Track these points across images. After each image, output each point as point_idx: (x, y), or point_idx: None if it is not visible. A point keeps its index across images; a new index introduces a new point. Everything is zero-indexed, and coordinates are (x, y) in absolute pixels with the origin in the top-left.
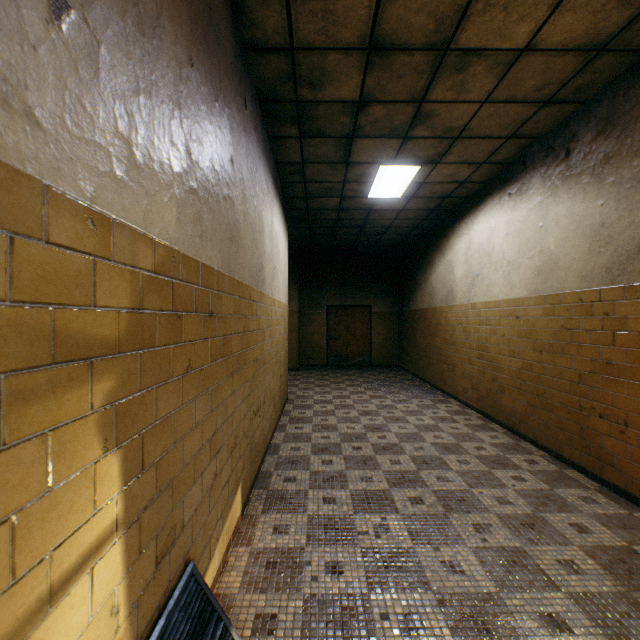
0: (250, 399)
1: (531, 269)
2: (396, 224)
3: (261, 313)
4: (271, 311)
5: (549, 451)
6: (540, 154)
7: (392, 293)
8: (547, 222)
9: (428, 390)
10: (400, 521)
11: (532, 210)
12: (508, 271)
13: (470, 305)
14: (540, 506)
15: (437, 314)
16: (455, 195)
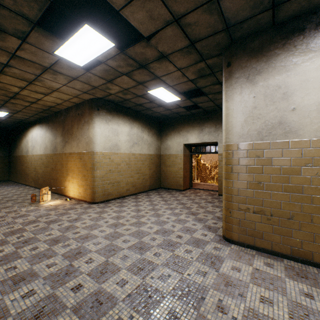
0: None
1: (44, 147)
2: (4, 122)
3: None
4: None
5: None
6: (45, 120)
7: (5, 148)
8: (46, 137)
9: (20, 185)
10: None
11: (44, 133)
12: (40, 147)
13: (33, 155)
14: None
15: (24, 158)
16: (27, 120)
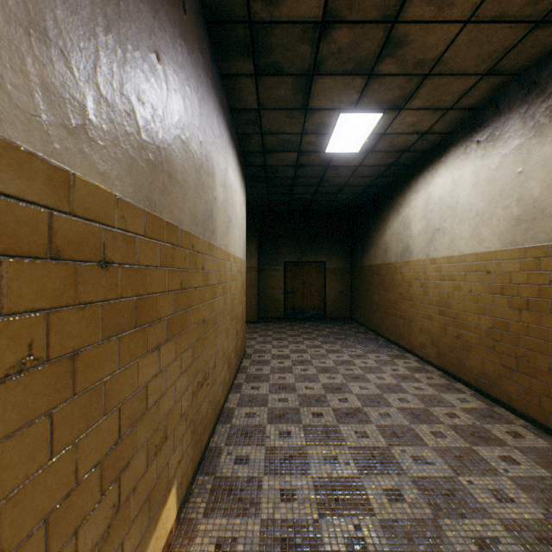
0: (192, 369)
1: (507, 219)
2: (351, 182)
3: (210, 267)
4: (225, 265)
5: (532, 421)
6: (519, 92)
7: (345, 250)
8: (529, 166)
9: (383, 344)
10: (379, 532)
11: (508, 155)
12: (476, 223)
13: (429, 260)
14: (550, 506)
15: (392, 270)
16: (414, 149)
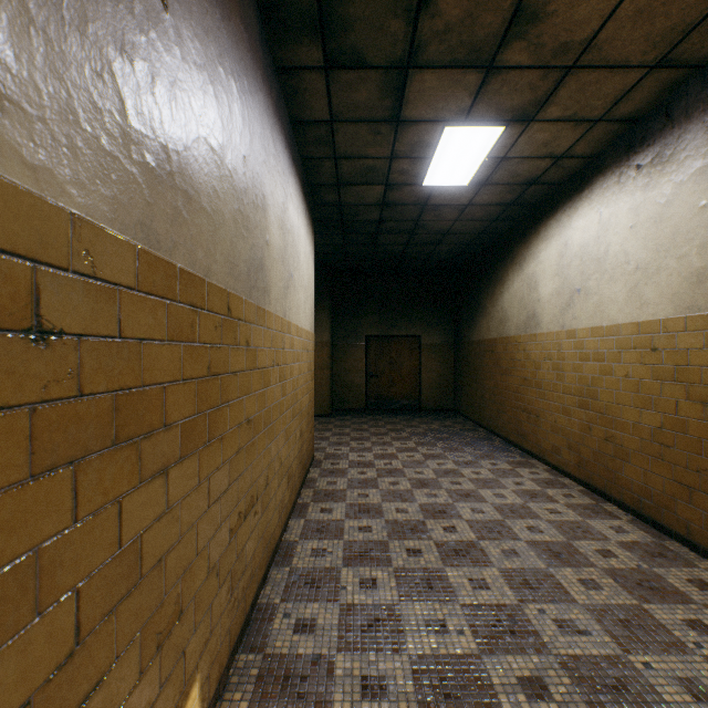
0: (229, 496)
1: (683, 274)
2: (457, 228)
3: (260, 342)
4: (283, 340)
5: None
6: (703, 92)
7: (446, 320)
8: None
9: (500, 446)
10: None
11: (685, 183)
12: (636, 281)
13: (565, 333)
14: None
15: (511, 346)
16: (544, 180)
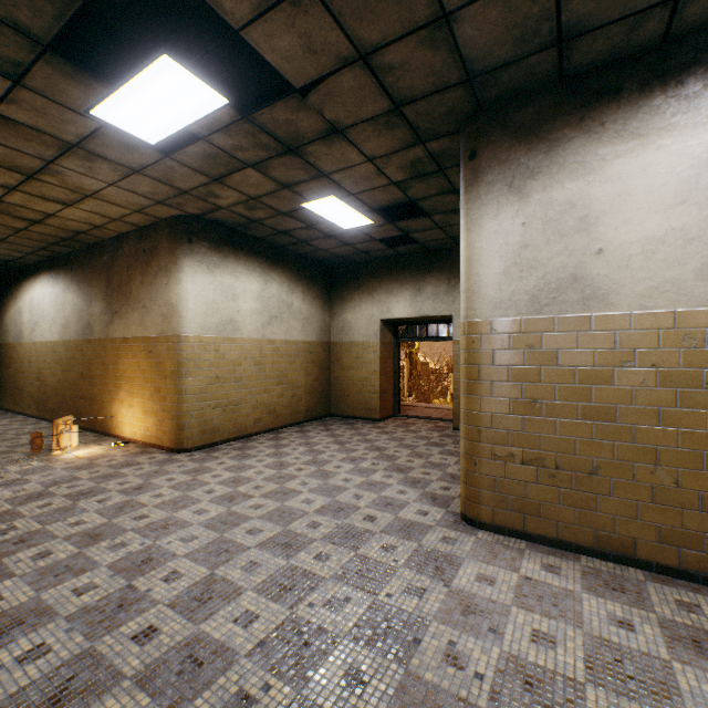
0: None
1: (61, 325)
2: None
3: None
4: None
5: None
6: (65, 262)
7: None
8: (67, 301)
9: (1, 413)
10: None
11: (62, 292)
12: (52, 324)
13: (34, 343)
14: None
15: (12, 349)
16: (19, 262)
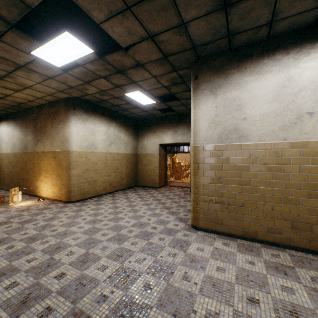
0: None
1: (12, 145)
2: None
3: None
4: None
5: None
6: (13, 116)
7: None
8: (14, 134)
9: None
10: None
11: (12, 130)
12: (7, 145)
13: None
14: None
15: None
16: None
